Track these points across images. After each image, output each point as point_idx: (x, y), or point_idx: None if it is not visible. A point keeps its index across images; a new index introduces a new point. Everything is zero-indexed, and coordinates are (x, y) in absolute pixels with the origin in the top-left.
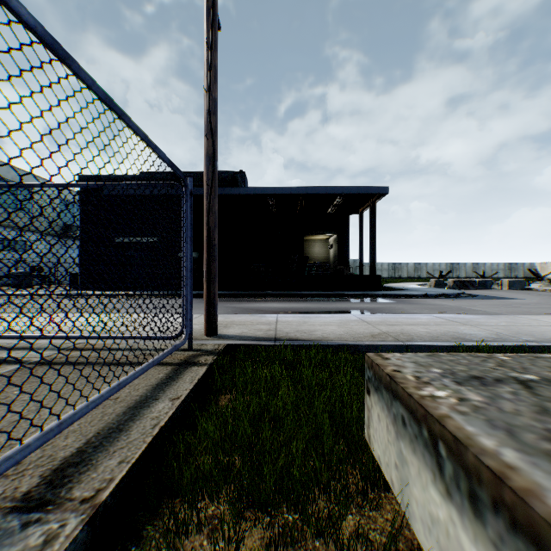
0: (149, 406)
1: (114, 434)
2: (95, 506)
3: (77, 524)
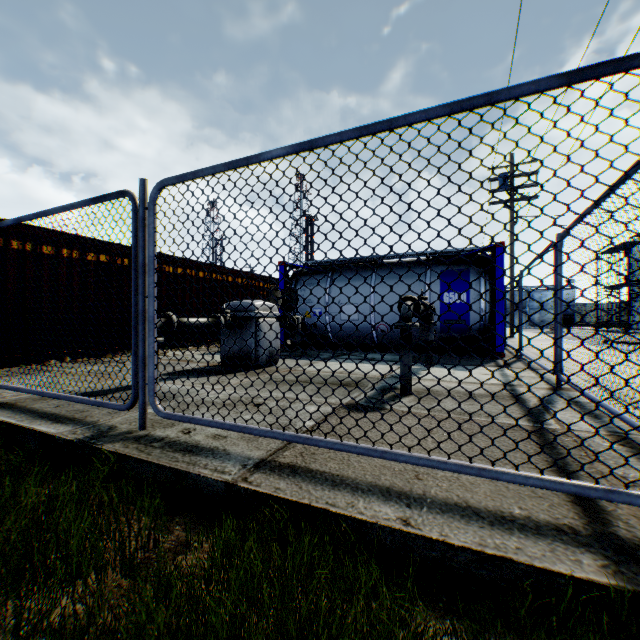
0: (385, 499)
1: (329, 482)
2: (234, 482)
3: (225, 478)
